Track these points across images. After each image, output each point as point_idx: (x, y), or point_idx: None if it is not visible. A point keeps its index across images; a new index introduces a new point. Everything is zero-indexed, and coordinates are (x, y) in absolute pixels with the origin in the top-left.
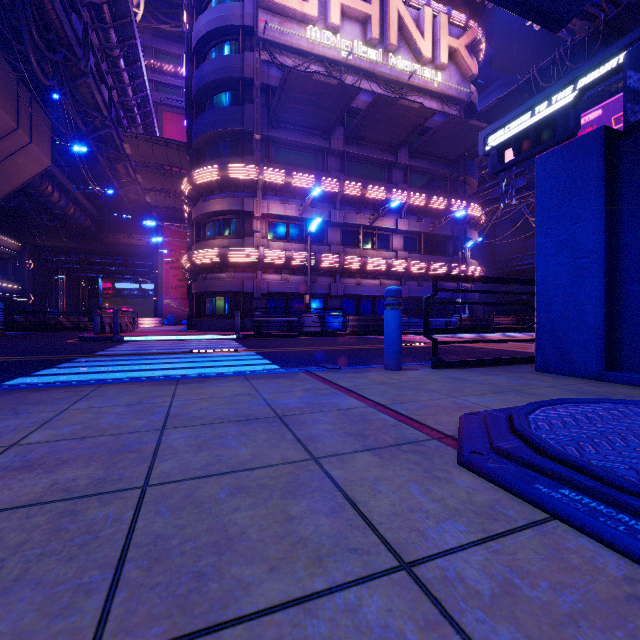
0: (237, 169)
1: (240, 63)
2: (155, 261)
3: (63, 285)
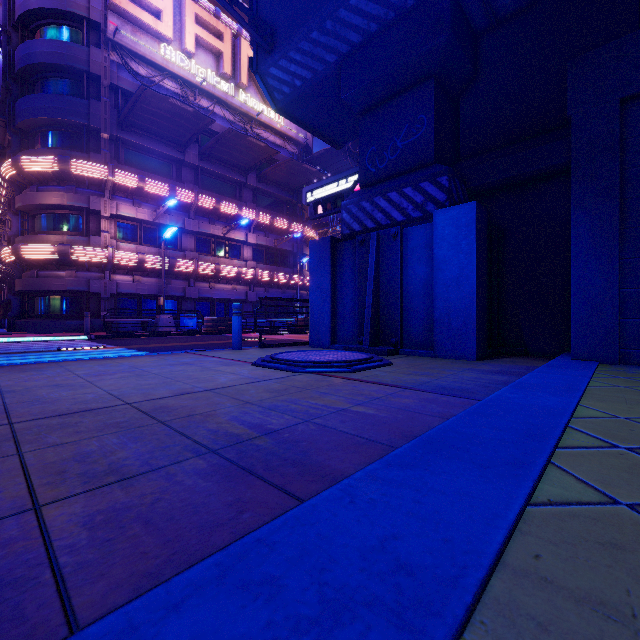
0: (82, 165)
1: (85, 56)
2: None
3: None
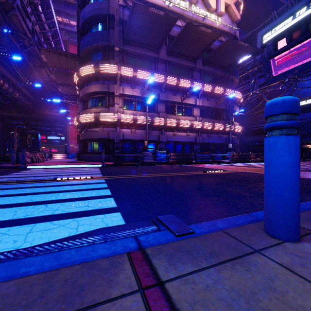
0: (104, 67)
1: (107, 6)
2: (65, 124)
3: (17, 137)
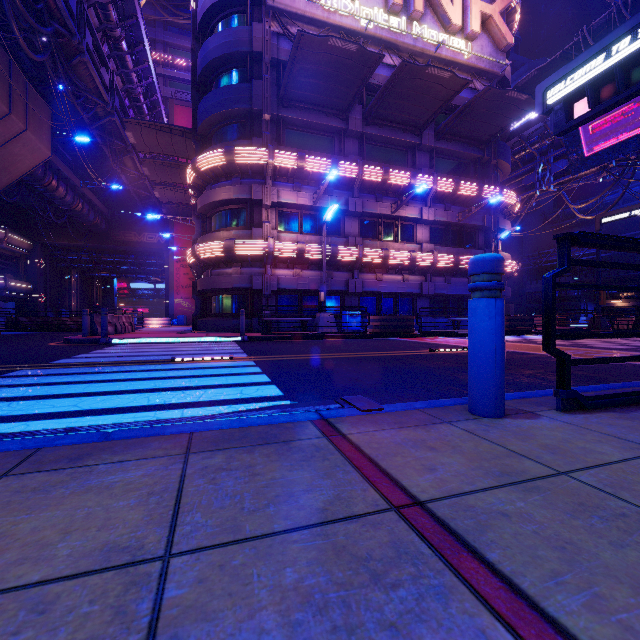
0: (244, 152)
1: (248, 36)
2: (166, 259)
3: (76, 285)
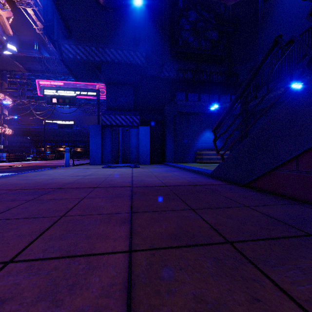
0: None
1: None
2: None
3: None
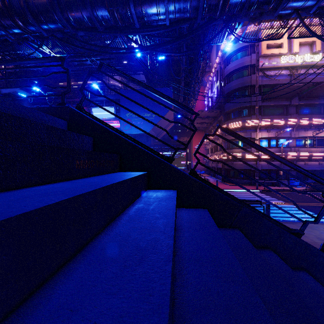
0: (249, 122)
1: (249, 79)
2: (188, 147)
3: None
